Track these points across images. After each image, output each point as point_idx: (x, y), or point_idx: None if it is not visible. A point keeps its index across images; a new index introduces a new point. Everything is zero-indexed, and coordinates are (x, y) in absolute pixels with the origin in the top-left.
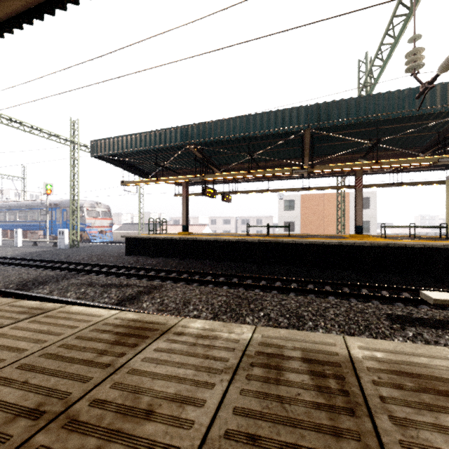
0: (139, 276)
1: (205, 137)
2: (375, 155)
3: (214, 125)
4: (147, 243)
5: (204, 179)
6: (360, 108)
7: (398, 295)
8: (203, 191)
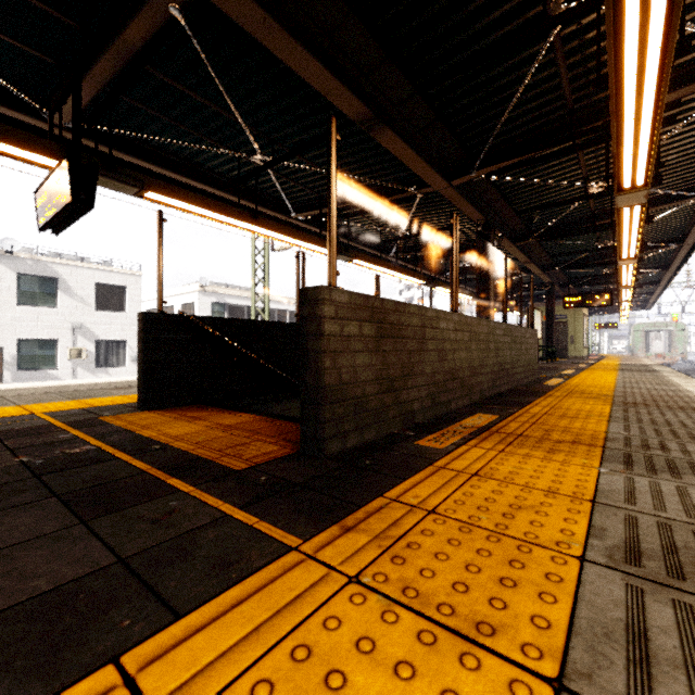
0: None
1: None
2: None
3: None
4: None
5: None
6: None
7: None
8: None
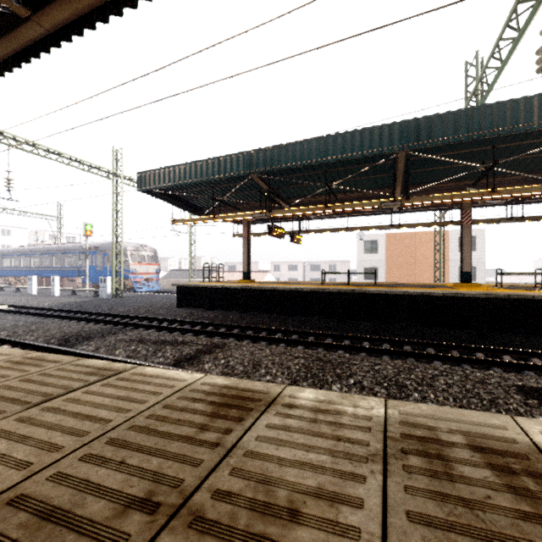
0: (196, 332)
1: (273, 164)
2: (488, 182)
3: (284, 150)
4: (202, 292)
5: (271, 215)
6: (473, 122)
7: (525, 361)
8: (268, 230)
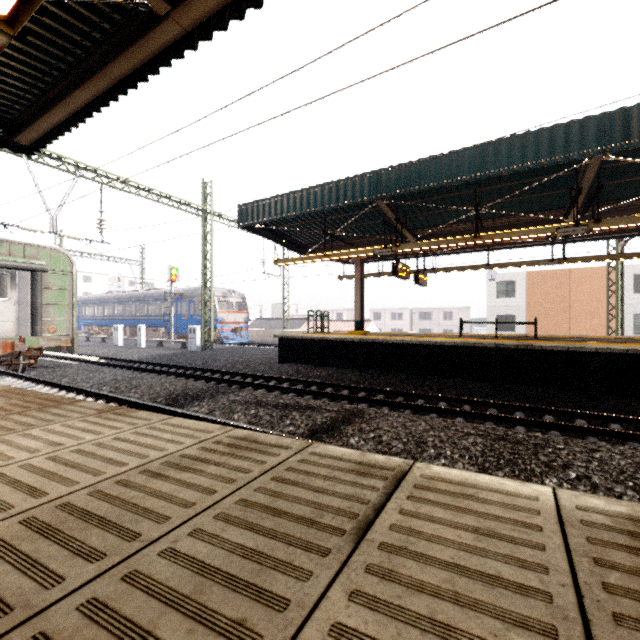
0: (315, 394)
1: (409, 185)
2: None
3: (424, 166)
4: (309, 345)
5: (398, 250)
6: None
7: None
8: (393, 269)
